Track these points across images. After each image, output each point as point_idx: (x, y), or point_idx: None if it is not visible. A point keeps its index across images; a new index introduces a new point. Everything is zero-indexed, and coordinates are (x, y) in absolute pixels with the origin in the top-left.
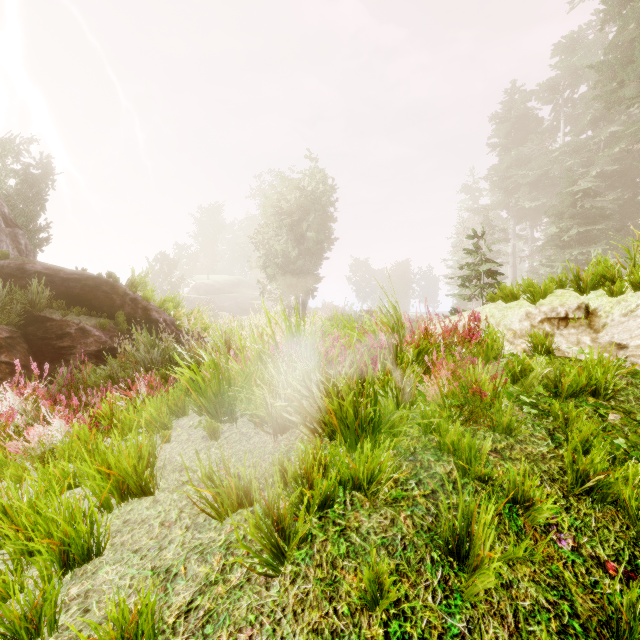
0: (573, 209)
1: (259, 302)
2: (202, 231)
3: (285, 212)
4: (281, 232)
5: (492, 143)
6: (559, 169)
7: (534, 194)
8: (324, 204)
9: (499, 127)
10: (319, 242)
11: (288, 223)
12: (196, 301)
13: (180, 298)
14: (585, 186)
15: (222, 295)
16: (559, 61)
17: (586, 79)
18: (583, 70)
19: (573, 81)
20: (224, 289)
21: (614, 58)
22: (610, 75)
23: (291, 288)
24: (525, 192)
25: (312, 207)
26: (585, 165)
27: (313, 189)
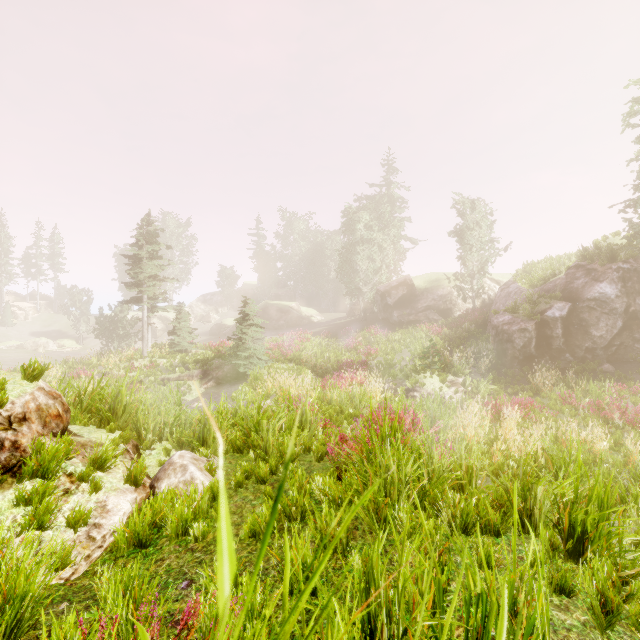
0: None
1: None
2: None
3: None
4: None
5: None
6: None
7: None
8: None
9: None
10: None
11: None
12: None
13: None
14: None
15: None
16: None
17: None
18: None
19: None
20: None
21: None
22: None
23: None
24: None
25: None
26: None
27: None
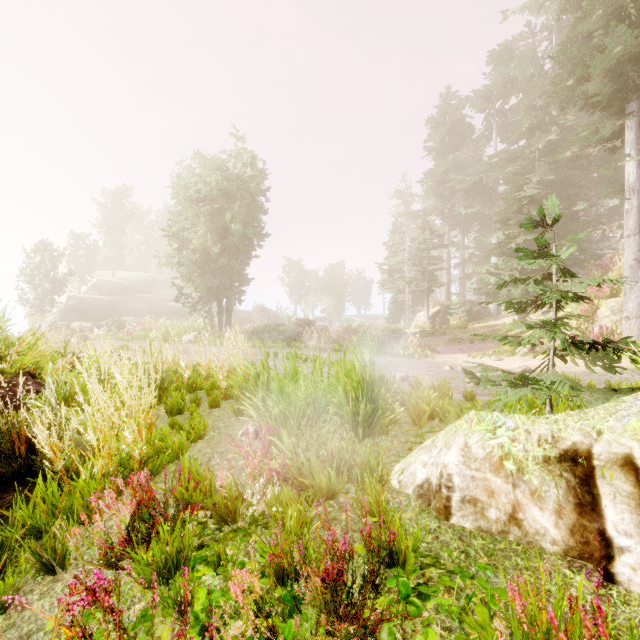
0: (521, 215)
1: (178, 305)
2: (106, 218)
3: (205, 198)
4: (198, 222)
5: (429, 146)
6: (498, 175)
7: (469, 201)
8: (253, 192)
9: (436, 131)
10: (247, 237)
11: (208, 211)
12: (95, 303)
13: (73, 299)
14: (531, 192)
15: (131, 295)
16: (497, 66)
17: (516, 91)
18: (516, 80)
19: (506, 91)
20: (134, 288)
21: (576, 49)
22: (569, 70)
23: (212, 291)
24: (460, 198)
25: (238, 194)
26: (523, 173)
27: (239, 171)
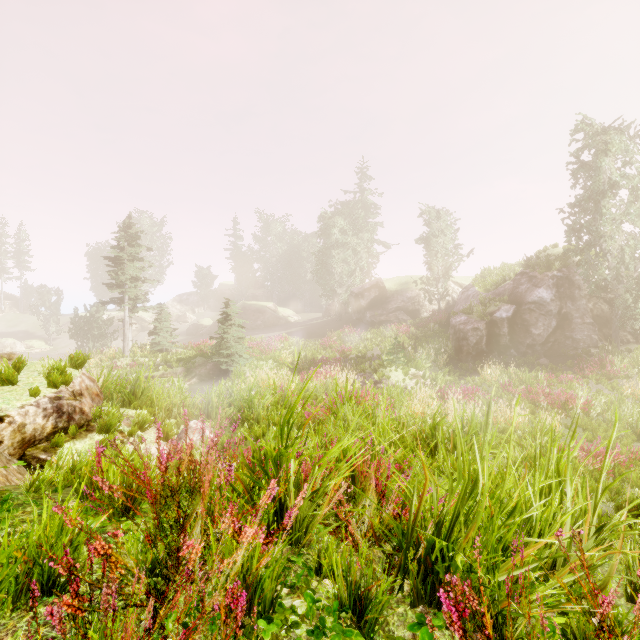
0: None
1: None
2: None
3: None
4: None
5: None
6: None
7: None
8: None
9: None
10: None
11: None
12: None
13: None
14: None
15: None
16: None
17: None
18: None
19: None
20: None
21: None
22: None
23: None
24: None
25: None
26: None
27: None
